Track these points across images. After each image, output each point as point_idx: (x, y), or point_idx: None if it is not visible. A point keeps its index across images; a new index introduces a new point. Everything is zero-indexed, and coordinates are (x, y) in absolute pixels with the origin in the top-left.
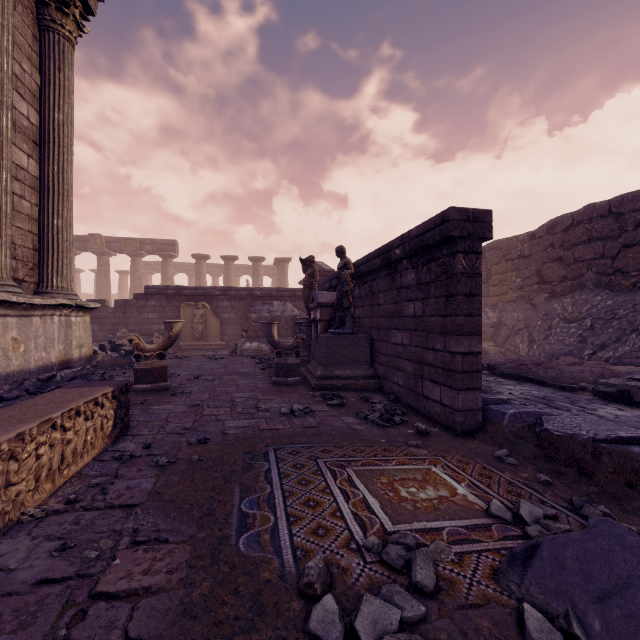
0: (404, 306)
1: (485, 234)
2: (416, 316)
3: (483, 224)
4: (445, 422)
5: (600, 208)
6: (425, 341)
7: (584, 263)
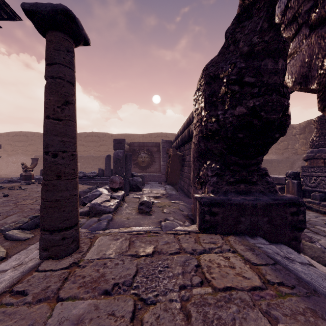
0: None
1: (0, 148)
2: None
3: (0, 146)
4: None
5: (23, 133)
6: None
7: (19, 147)
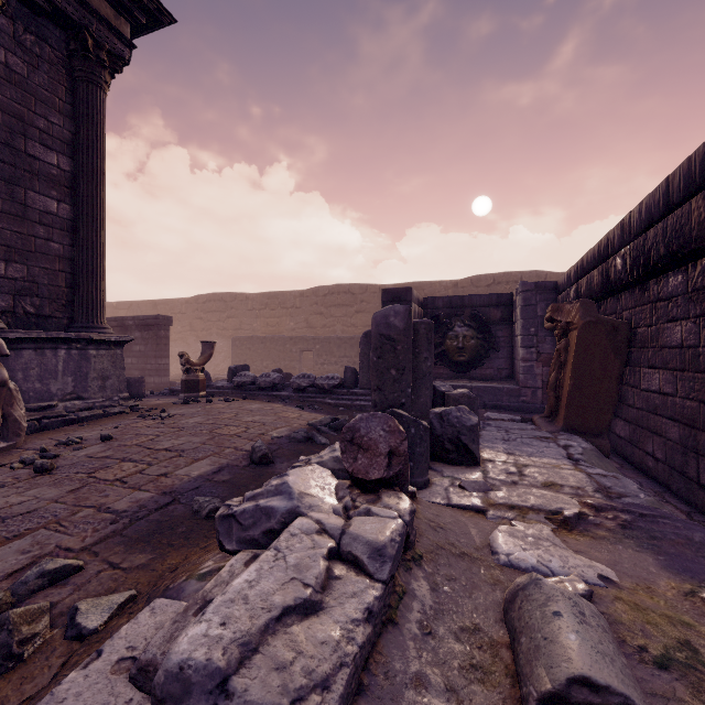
0: (134, 347)
1: (171, 324)
2: (141, 351)
3: (170, 321)
4: (157, 389)
5: (219, 296)
6: (147, 361)
7: (212, 323)
